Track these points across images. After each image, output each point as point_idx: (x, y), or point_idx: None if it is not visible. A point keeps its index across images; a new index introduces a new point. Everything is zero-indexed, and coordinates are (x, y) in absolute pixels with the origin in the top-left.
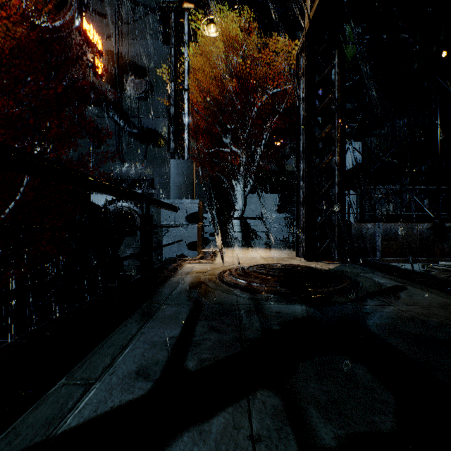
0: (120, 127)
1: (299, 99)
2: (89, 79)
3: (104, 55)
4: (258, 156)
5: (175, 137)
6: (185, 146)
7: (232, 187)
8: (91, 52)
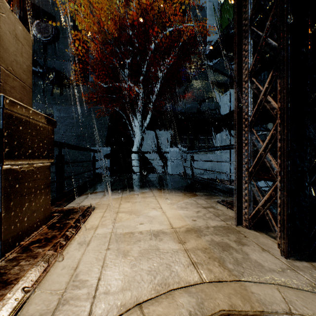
0: None
1: None
2: None
3: None
4: (155, 94)
5: None
6: None
7: (131, 124)
8: None
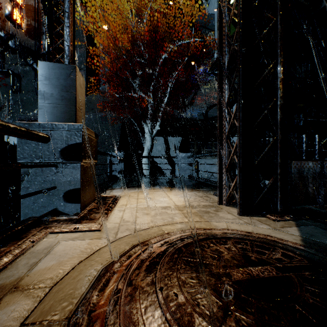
0: None
1: (222, 2)
2: (8, 29)
3: (24, 8)
4: (164, 102)
5: (47, 31)
6: (65, 45)
7: (141, 130)
8: (11, 4)
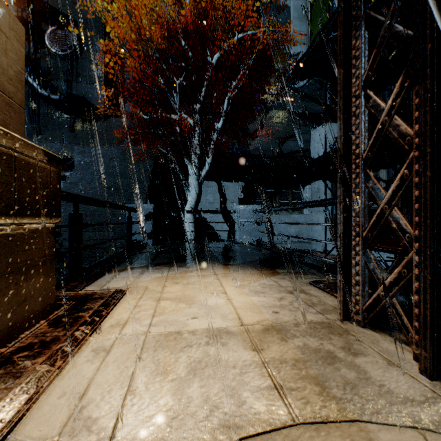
0: (34, 89)
1: None
2: None
3: None
4: (218, 128)
5: None
6: None
7: (183, 171)
8: None
